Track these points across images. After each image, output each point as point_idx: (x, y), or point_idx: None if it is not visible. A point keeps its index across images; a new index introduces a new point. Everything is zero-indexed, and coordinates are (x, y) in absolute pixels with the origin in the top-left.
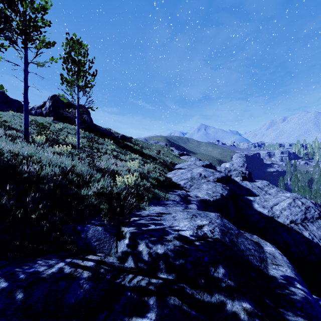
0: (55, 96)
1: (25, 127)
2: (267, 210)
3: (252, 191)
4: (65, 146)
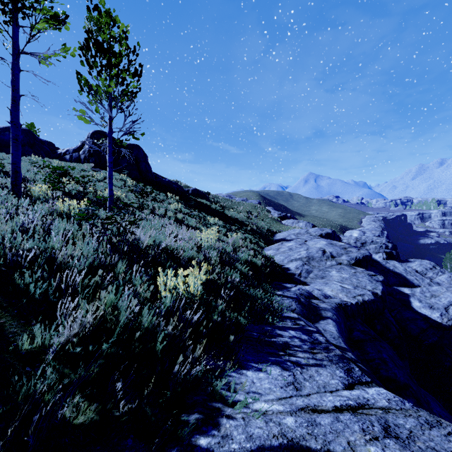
0: (97, 133)
1: (13, 169)
2: (439, 314)
3: (406, 279)
4: (96, 203)
